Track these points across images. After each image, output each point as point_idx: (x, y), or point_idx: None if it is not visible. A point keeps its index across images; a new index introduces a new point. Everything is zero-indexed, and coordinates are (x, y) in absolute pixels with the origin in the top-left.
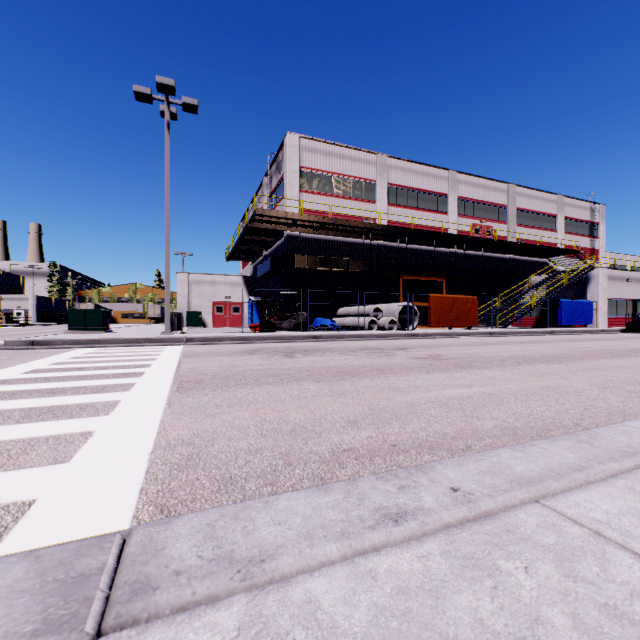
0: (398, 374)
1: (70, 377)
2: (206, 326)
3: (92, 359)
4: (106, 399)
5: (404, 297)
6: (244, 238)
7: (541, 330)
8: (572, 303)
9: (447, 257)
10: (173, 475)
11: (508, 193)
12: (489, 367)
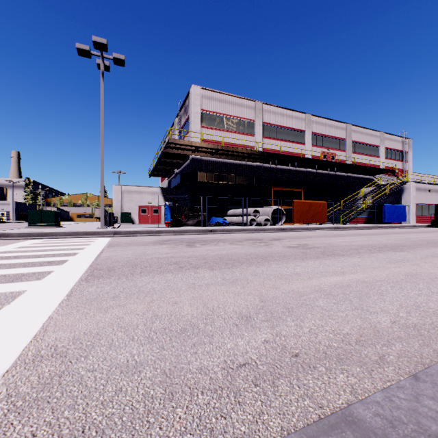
0: (279, 261)
1: (0, 265)
2: (134, 223)
3: (33, 248)
4: (13, 289)
5: (274, 202)
6: (161, 160)
7: (372, 225)
8: (392, 207)
9: (304, 174)
10: (3, 425)
11: (346, 130)
12: (350, 255)
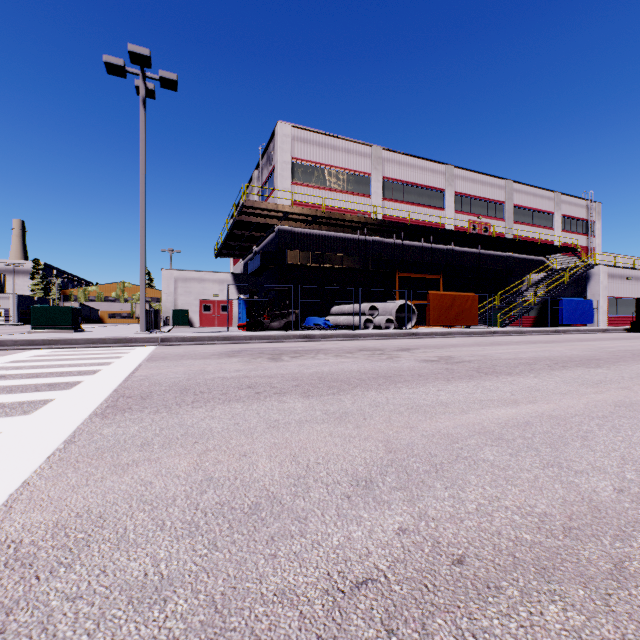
0: (411, 383)
1: None
2: (193, 325)
3: (32, 363)
4: None
5: (400, 295)
6: (233, 233)
7: (545, 329)
8: (573, 301)
9: (444, 254)
10: None
11: (505, 189)
12: (520, 373)
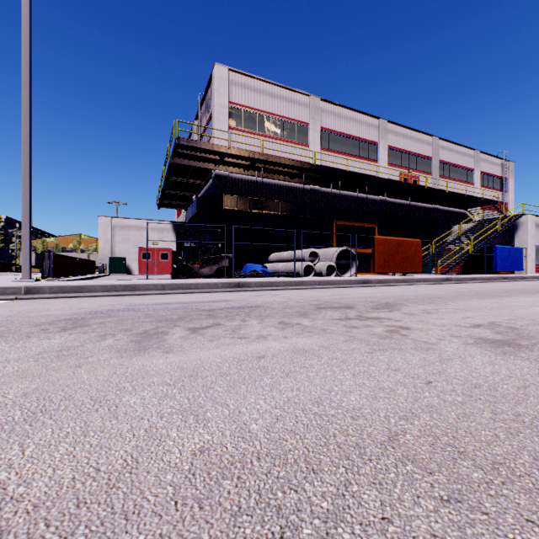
0: None
1: None
2: (132, 273)
3: None
4: None
5: (336, 243)
6: (170, 179)
7: (495, 276)
8: (506, 249)
9: (377, 205)
10: None
11: (432, 145)
12: None
